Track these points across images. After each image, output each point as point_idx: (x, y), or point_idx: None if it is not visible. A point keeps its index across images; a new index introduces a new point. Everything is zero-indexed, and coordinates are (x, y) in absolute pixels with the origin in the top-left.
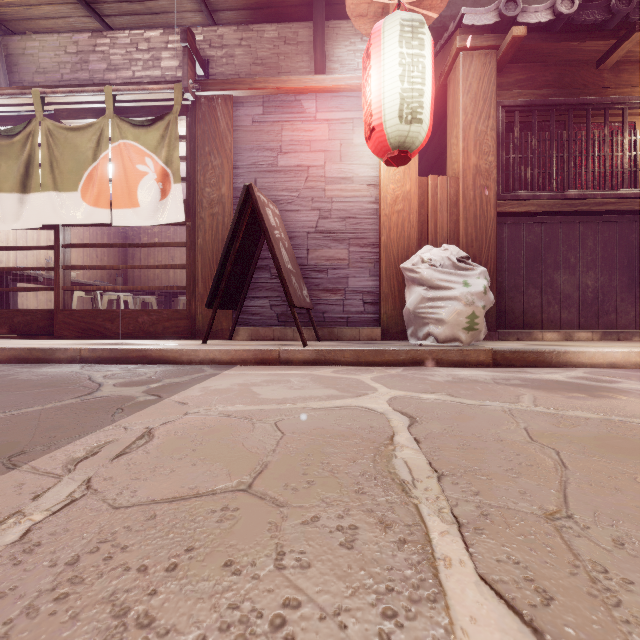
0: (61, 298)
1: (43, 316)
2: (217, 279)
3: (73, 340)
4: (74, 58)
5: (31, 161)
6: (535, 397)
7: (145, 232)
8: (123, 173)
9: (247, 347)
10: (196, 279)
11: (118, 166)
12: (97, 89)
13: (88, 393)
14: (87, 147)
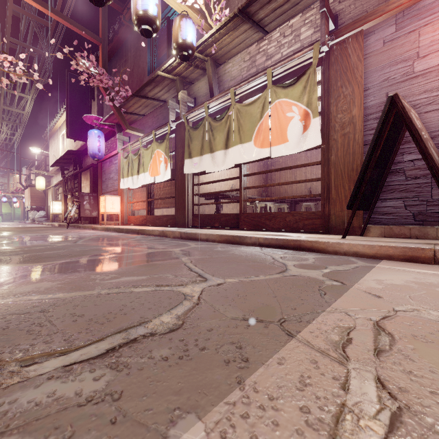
0: (242, 206)
1: (233, 217)
2: (357, 185)
3: (249, 231)
4: (248, 63)
5: (229, 130)
6: None
7: (277, 162)
8: (277, 122)
9: (392, 244)
10: (329, 188)
11: (274, 118)
12: (262, 74)
13: (283, 270)
14: (257, 112)
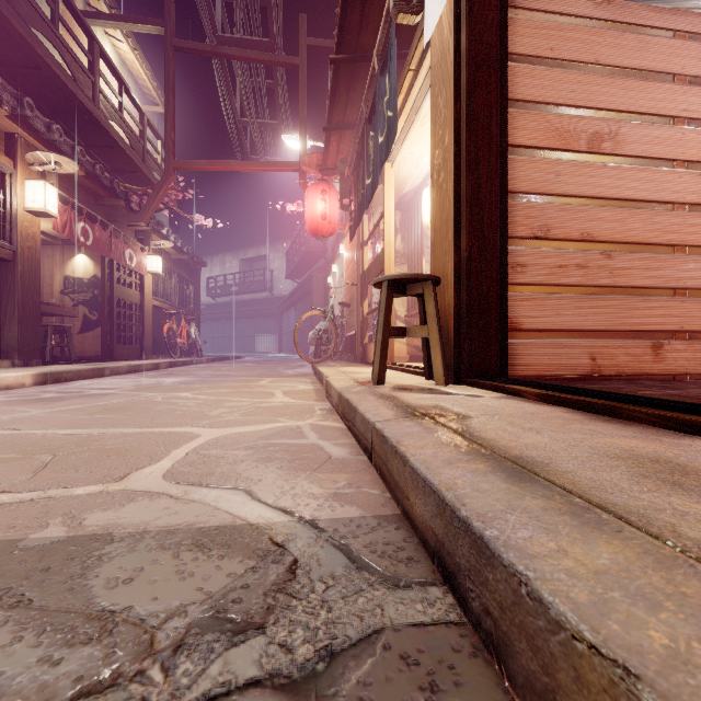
0: None
1: None
2: None
3: None
4: None
5: None
6: (28, 408)
7: None
8: None
9: None
10: None
11: None
12: None
13: None
14: None
